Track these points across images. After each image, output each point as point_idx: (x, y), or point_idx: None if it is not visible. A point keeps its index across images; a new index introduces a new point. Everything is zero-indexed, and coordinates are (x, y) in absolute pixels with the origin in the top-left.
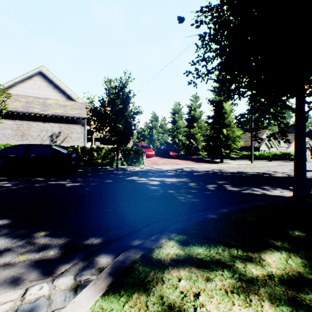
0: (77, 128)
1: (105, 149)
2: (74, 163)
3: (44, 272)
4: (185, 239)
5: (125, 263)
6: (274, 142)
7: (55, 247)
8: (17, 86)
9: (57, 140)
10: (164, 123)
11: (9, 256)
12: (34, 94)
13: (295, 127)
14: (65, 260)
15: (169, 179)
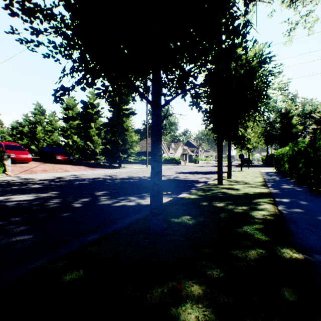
0: None
1: None
2: None
3: None
4: None
5: None
6: (166, 148)
7: None
8: None
9: None
10: (54, 118)
11: None
12: None
13: (152, 124)
14: None
15: (21, 197)
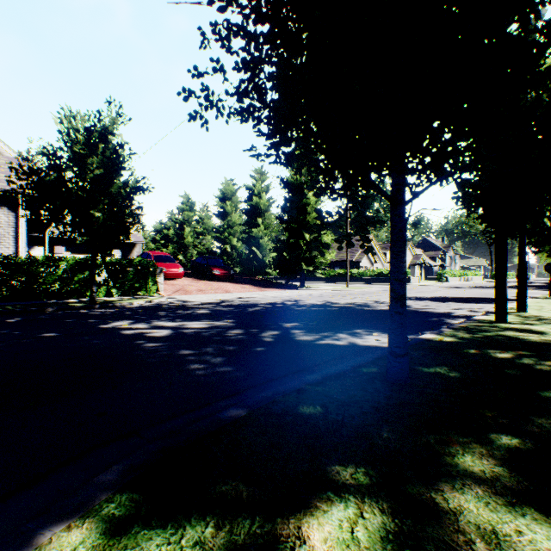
0: None
1: (66, 262)
2: None
3: None
4: (134, 504)
5: None
6: (380, 254)
7: None
8: None
9: None
10: (206, 215)
11: None
12: None
13: (391, 228)
14: None
15: (195, 324)
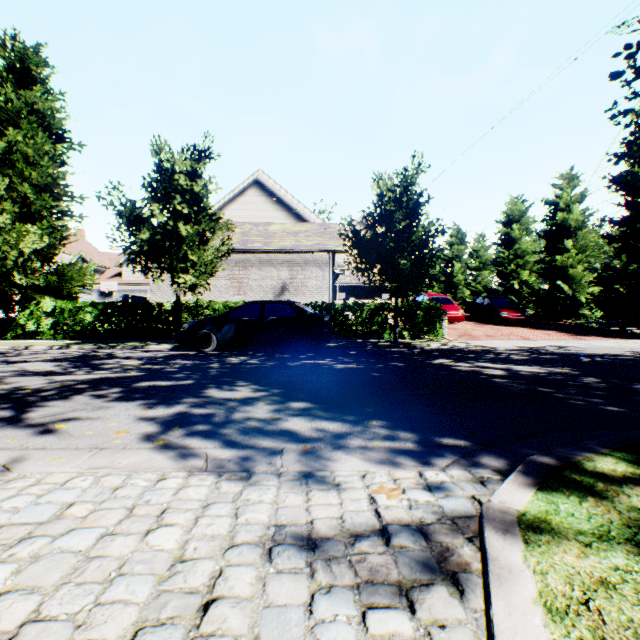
0: (316, 271)
1: (367, 307)
2: (328, 332)
3: (422, 461)
4: (636, 458)
5: (542, 467)
6: None
7: (408, 440)
8: (225, 209)
9: (285, 292)
10: (481, 246)
11: (360, 440)
12: (247, 218)
13: None
14: (437, 454)
15: (523, 368)
